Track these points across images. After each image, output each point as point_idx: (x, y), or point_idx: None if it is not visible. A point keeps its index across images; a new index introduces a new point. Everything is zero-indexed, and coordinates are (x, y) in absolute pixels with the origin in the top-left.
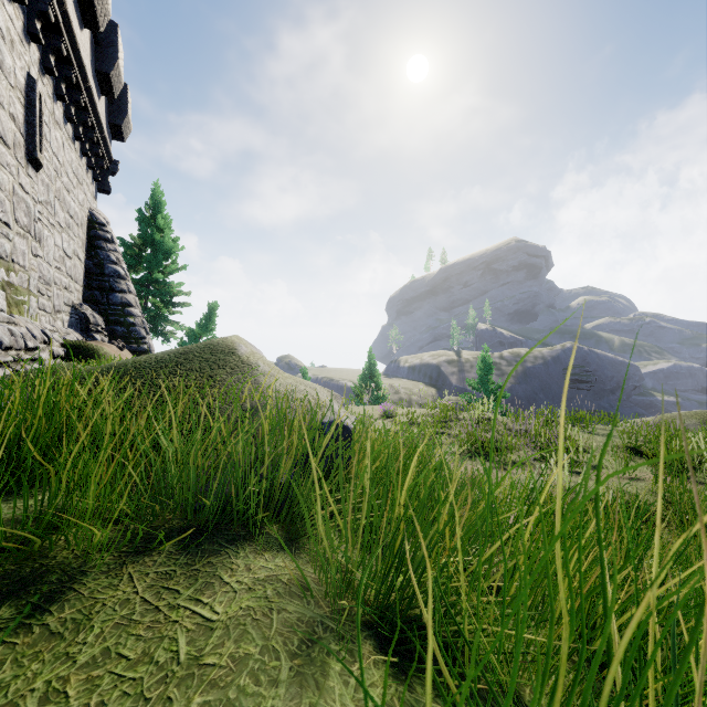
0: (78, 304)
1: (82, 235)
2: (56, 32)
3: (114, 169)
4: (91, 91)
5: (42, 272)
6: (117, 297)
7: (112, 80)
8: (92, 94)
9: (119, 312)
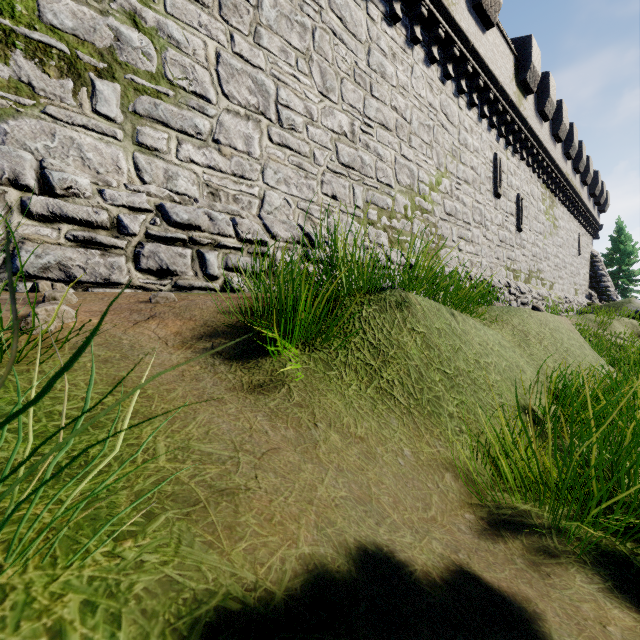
0: (588, 290)
1: (588, 264)
2: (584, 214)
3: (600, 228)
4: (592, 215)
5: (579, 283)
6: (602, 284)
7: (600, 202)
8: (593, 215)
9: (603, 290)
